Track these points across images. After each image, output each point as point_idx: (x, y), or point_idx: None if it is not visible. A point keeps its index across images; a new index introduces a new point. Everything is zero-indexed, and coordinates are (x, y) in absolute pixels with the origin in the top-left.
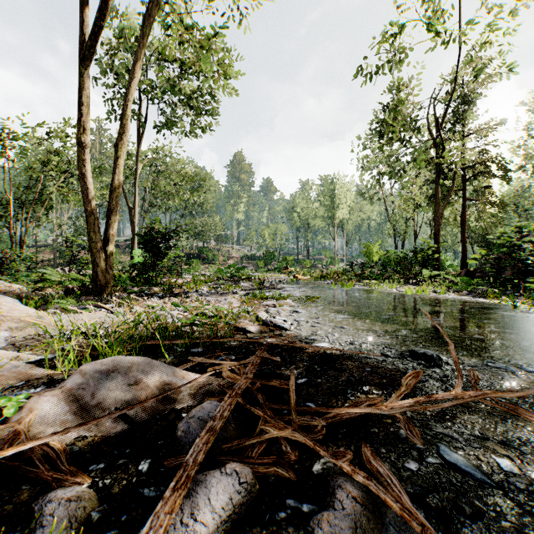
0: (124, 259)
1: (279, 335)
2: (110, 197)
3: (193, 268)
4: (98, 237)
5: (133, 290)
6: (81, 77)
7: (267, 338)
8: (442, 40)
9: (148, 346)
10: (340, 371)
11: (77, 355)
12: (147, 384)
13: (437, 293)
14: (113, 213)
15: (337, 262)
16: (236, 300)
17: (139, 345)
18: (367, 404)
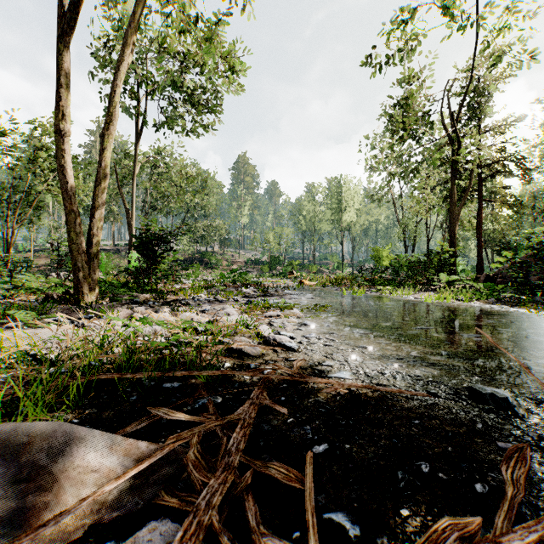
0: (124, 263)
1: (285, 358)
2: (94, 193)
3: (194, 273)
4: (80, 238)
5: (116, 299)
6: (58, 54)
7: (268, 369)
8: (460, 27)
9: (107, 378)
10: (376, 426)
11: (2, 393)
12: (52, 475)
13: (460, 300)
14: (98, 211)
15: (344, 267)
16: (235, 310)
17: (85, 382)
18: (457, 536)
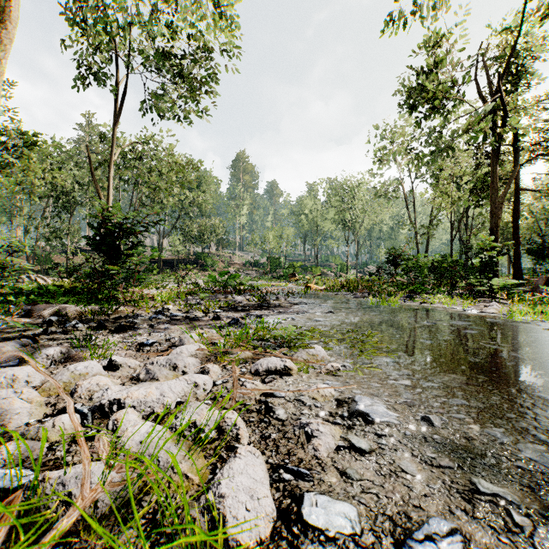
0: None
1: None
2: None
3: (179, 275)
4: None
5: None
6: None
7: None
8: None
9: None
10: None
11: None
12: None
13: None
14: None
15: (348, 269)
16: (198, 348)
17: None
18: None
